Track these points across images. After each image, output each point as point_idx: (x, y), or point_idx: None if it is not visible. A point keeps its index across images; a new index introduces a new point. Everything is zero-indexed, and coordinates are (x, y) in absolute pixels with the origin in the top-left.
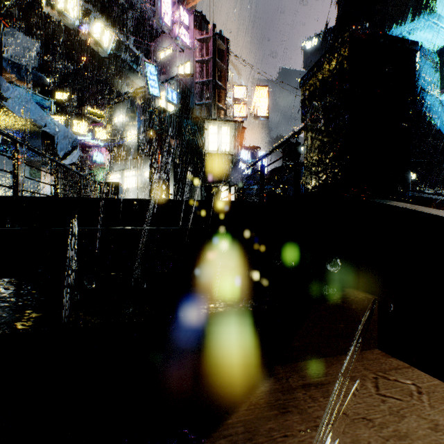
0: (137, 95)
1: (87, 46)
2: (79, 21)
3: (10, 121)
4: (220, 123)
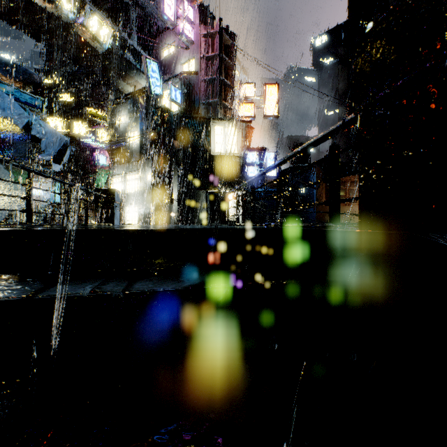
0: (140, 95)
1: (89, 45)
2: None
3: None
4: (226, 123)
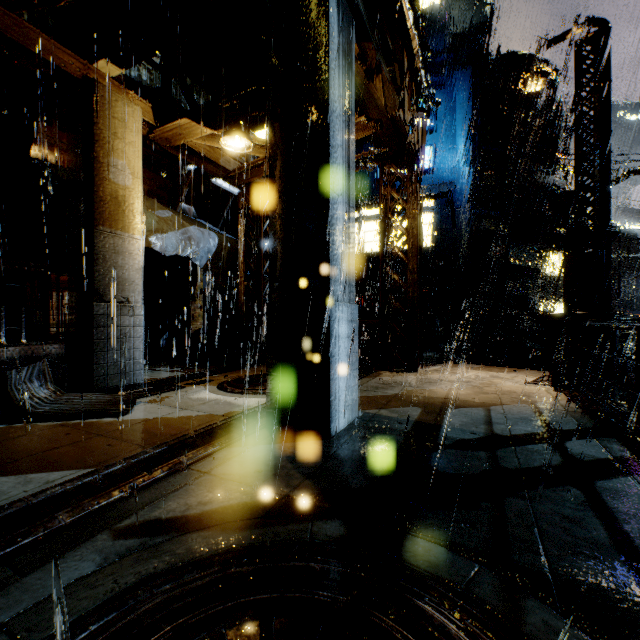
0: None
1: None
2: None
3: None
4: (561, 252)
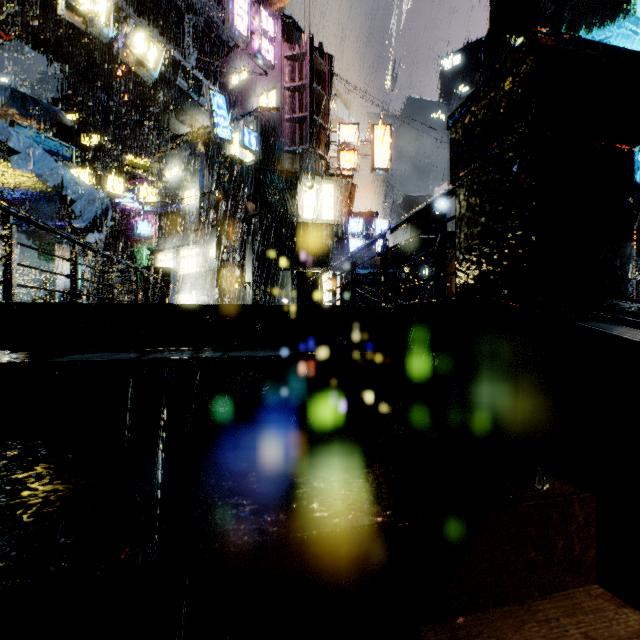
0: (199, 138)
1: (127, 67)
2: (115, 30)
3: (9, 178)
4: (319, 179)
